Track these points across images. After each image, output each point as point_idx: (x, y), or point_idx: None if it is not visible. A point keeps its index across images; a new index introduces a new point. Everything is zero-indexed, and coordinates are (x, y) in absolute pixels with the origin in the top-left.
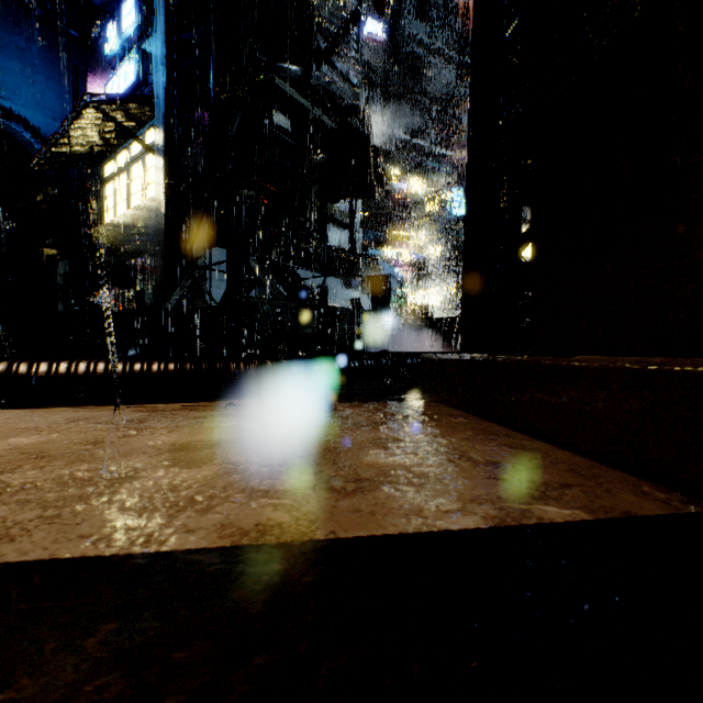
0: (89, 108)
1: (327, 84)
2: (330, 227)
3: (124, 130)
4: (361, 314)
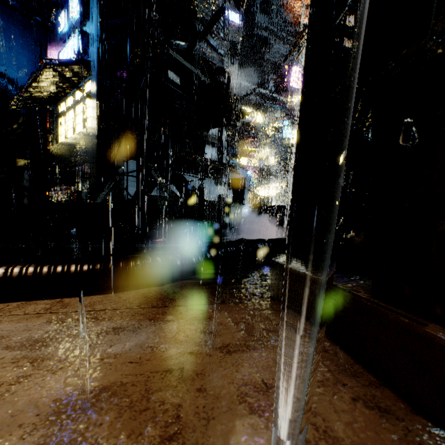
0: (47, 68)
1: (204, 54)
2: (205, 146)
3: (70, 82)
4: (226, 205)
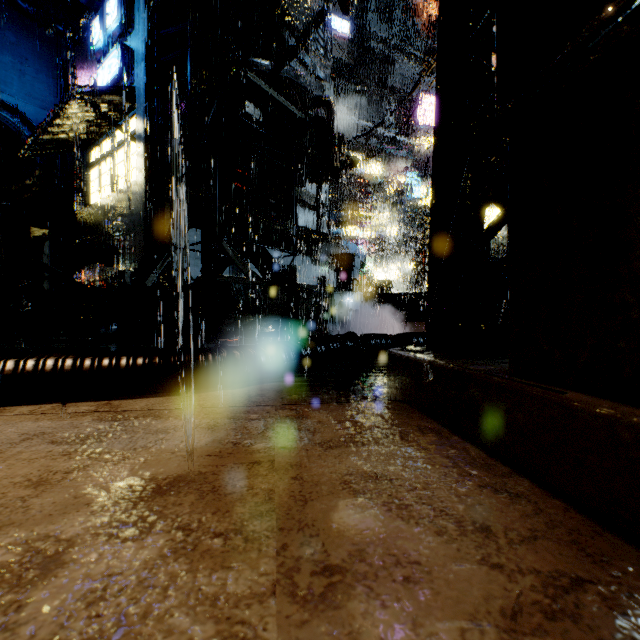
0: (74, 98)
1: (296, 77)
2: (298, 209)
3: (107, 119)
4: (327, 291)
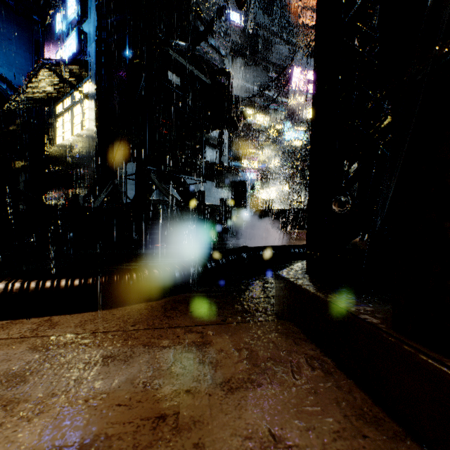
0: (43, 68)
1: (205, 54)
2: (206, 148)
3: (68, 83)
4: (227, 209)
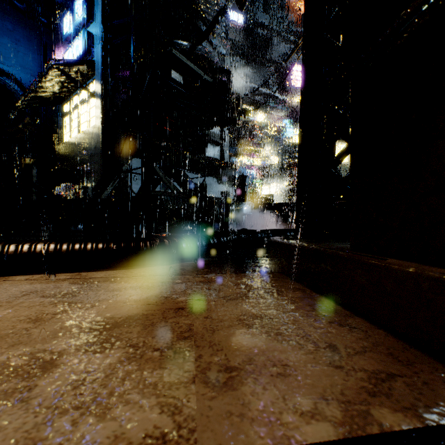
0: (53, 68)
1: (206, 53)
2: (208, 145)
3: (76, 82)
4: (228, 201)
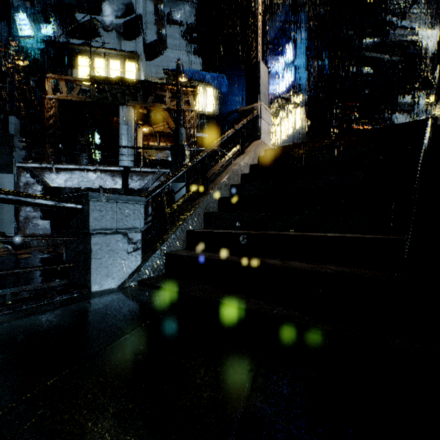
0: (280, 98)
1: (395, 38)
2: (397, 116)
3: (291, 102)
4: None
